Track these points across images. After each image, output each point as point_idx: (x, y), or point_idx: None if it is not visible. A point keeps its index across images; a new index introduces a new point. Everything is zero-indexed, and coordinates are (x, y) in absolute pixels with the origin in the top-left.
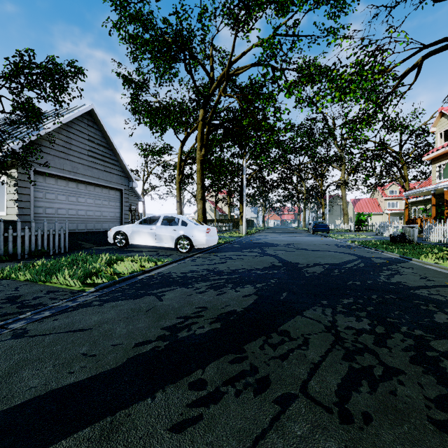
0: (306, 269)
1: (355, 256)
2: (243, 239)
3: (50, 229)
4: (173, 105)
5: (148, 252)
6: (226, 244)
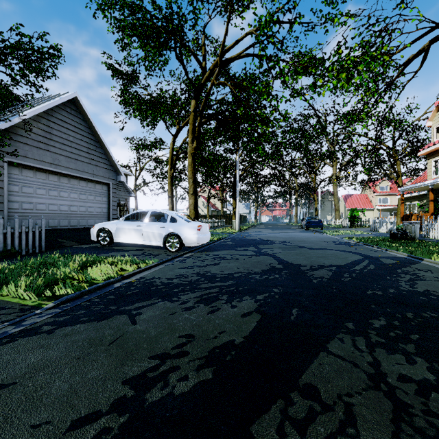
0: (311, 272)
1: (359, 255)
2: (237, 236)
3: (22, 227)
4: (165, 97)
5: (133, 251)
6: (219, 241)
